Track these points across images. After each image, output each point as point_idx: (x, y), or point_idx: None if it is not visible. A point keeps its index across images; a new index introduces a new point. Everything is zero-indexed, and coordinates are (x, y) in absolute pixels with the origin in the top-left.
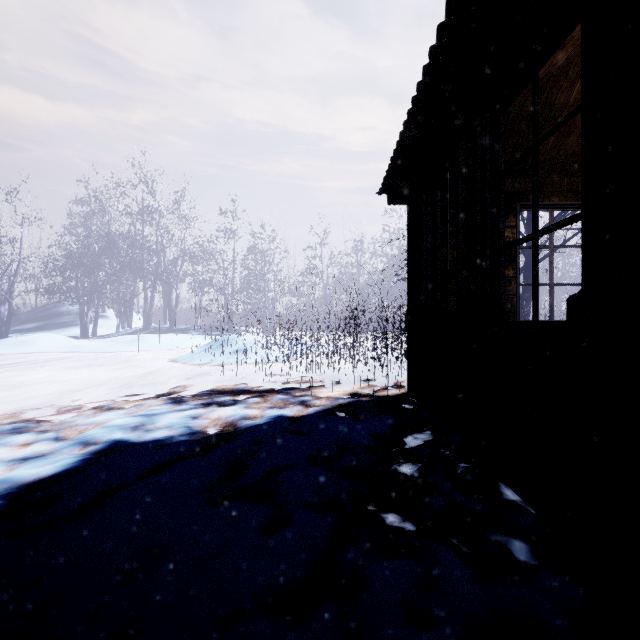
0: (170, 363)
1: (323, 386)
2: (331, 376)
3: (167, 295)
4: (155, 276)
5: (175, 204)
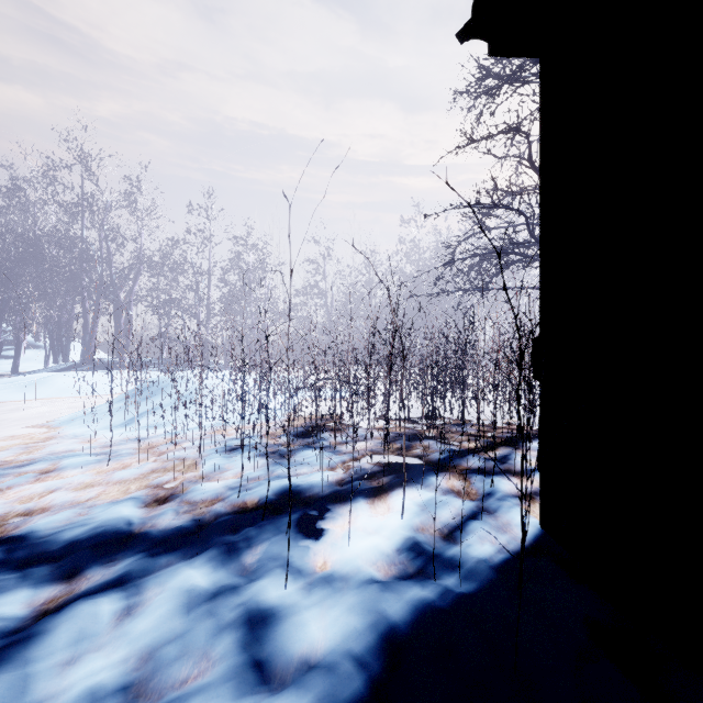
0: (50, 428)
1: (324, 511)
2: (341, 464)
3: (115, 318)
4: (98, 292)
5: (127, 196)
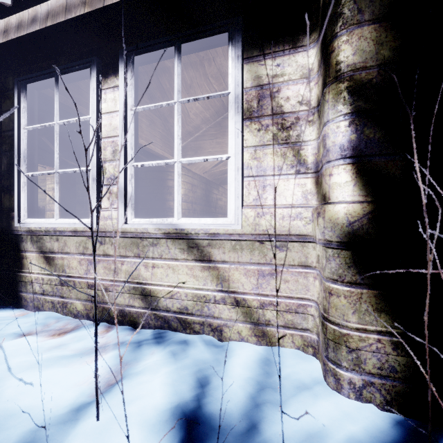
0: None
1: None
2: None
3: None
4: None
5: None
